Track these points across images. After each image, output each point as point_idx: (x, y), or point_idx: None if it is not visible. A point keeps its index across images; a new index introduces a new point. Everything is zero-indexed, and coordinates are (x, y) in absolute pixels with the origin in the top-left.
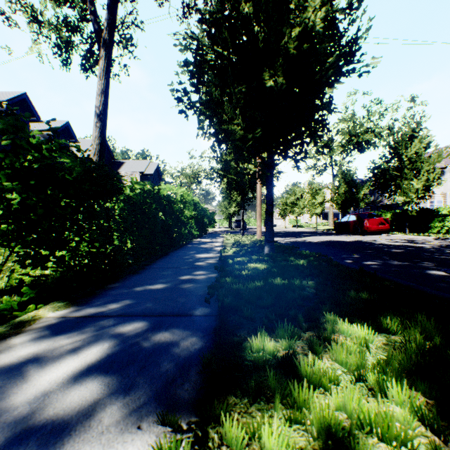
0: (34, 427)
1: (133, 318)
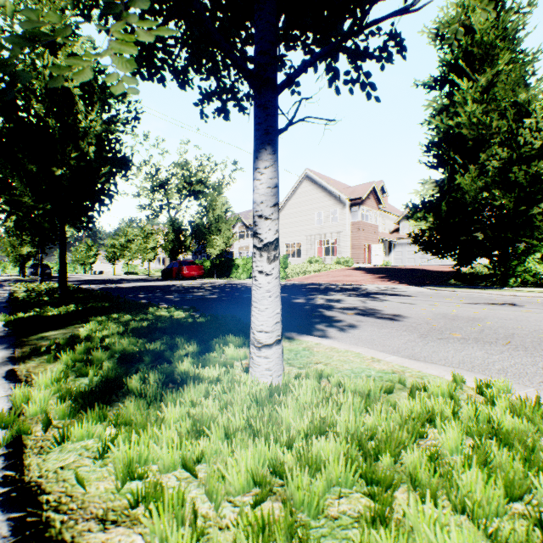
0: None
1: None
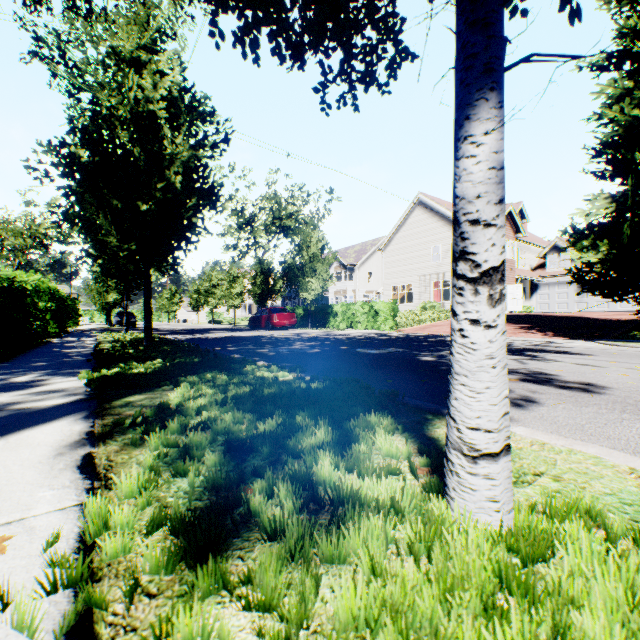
0: (34, 380)
1: (43, 370)
